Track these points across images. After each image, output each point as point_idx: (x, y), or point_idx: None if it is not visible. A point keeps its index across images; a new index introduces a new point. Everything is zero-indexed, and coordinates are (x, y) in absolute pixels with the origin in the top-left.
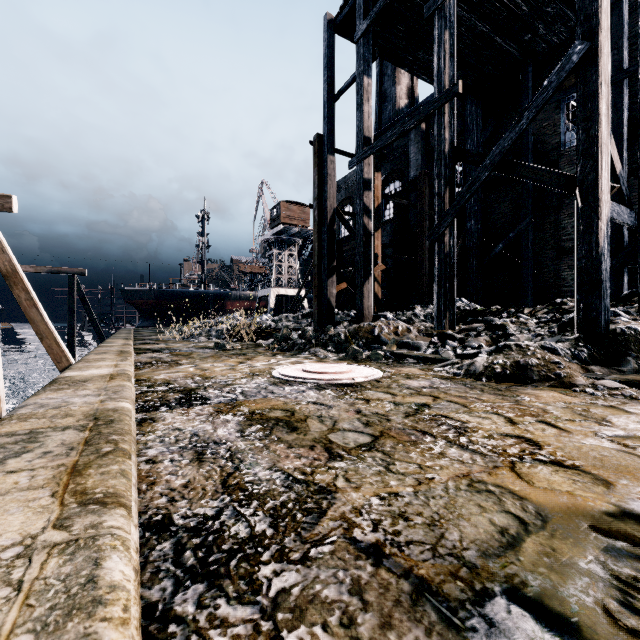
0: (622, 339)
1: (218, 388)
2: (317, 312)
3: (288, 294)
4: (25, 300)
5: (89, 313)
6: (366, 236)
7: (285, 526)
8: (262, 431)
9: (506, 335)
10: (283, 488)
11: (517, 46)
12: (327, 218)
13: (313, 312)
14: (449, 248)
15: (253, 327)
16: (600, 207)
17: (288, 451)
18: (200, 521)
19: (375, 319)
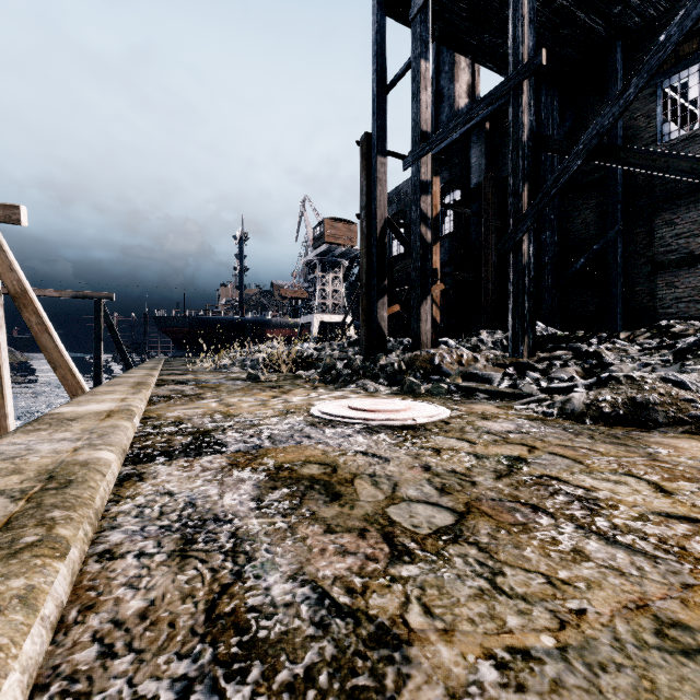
0: None
1: (240, 430)
2: (365, 339)
3: (333, 321)
4: (36, 324)
5: (116, 341)
6: (423, 248)
7: None
8: (288, 499)
9: (603, 365)
10: (312, 628)
11: (604, 22)
12: (377, 230)
13: (361, 339)
14: (528, 258)
15: (292, 356)
16: None
17: (325, 539)
18: None
19: (434, 346)
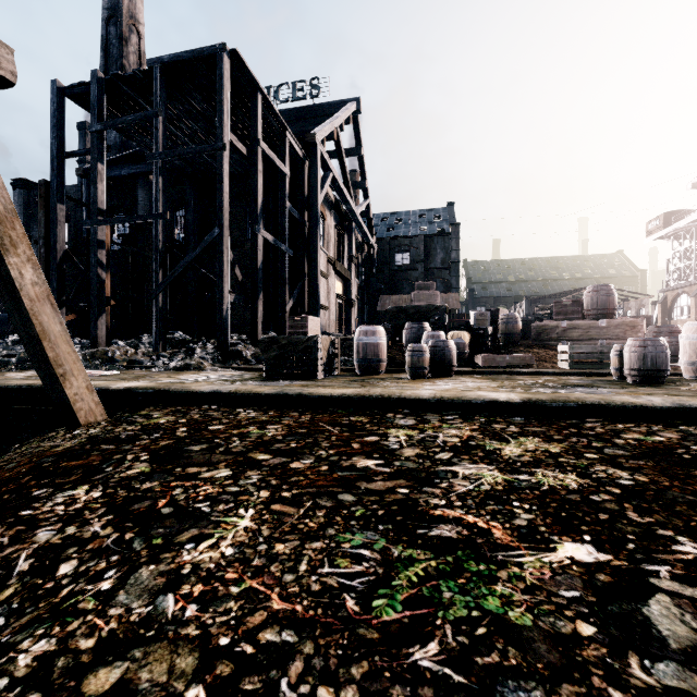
0: (232, 353)
1: None
2: None
3: None
4: None
5: None
6: (100, 283)
7: None
8: None
9: (194, 354)
10: None
11: None
12: (57, 258)
13: None
14: (163, 304)
15: None
16: (224, 300)
17: None
18: None
19: (108, 345)
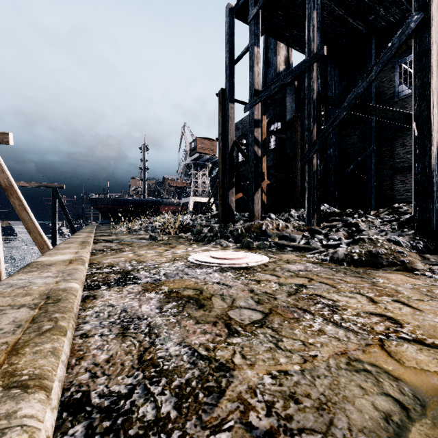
0: None
1: (147, 270)
2: (221, 214)
3: (202, 201)
4: (18, 205)
5: (66, 214)
6: (256, 160)
7: (188, 407)
8: (176, 308)
9: (359, 230)
10: (189, 364)
11: (364, 24)
12: (228, 147)
13: (219, 214)
14: (316, 168)
15: (177, 224)
16: (432, 135)
17: (195, 327)
18: (113, 400)
19: (262, 219)
